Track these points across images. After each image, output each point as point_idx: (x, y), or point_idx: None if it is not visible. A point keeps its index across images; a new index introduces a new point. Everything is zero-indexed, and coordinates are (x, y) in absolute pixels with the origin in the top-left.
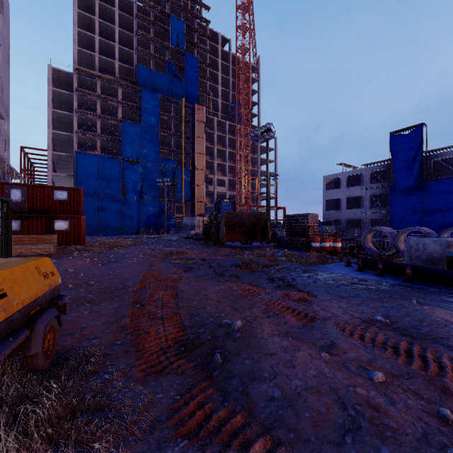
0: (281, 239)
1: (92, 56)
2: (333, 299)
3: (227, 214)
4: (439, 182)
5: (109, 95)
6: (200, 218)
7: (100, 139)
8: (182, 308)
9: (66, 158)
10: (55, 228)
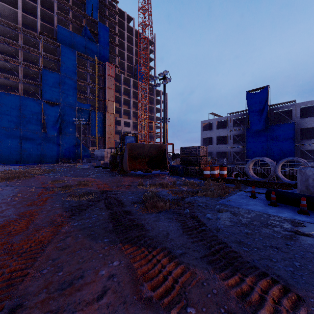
0: (177, 168)
1: (15, 12)
2: None
3: (130, 145)
4: (278, 126)
5: (31, 47)
6: (109, 150)
7: (22, 83)
8: None
9: None
10: None
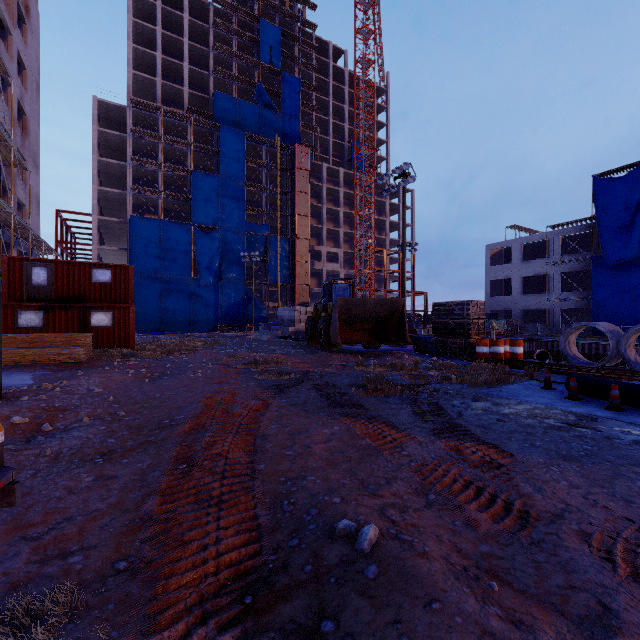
0: (426, 341)
1: (152, 83)
2: (549, 462)
3: (342, 301)
4: None
5: (175, 136)
6: (302, 308)
7: (163, 198)
8: (260, 478)
9: (118, 226)
10: (92, 324)
